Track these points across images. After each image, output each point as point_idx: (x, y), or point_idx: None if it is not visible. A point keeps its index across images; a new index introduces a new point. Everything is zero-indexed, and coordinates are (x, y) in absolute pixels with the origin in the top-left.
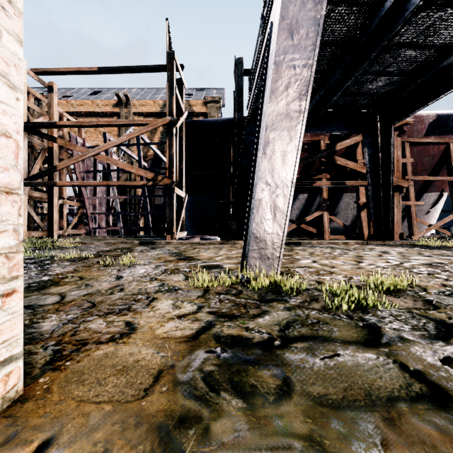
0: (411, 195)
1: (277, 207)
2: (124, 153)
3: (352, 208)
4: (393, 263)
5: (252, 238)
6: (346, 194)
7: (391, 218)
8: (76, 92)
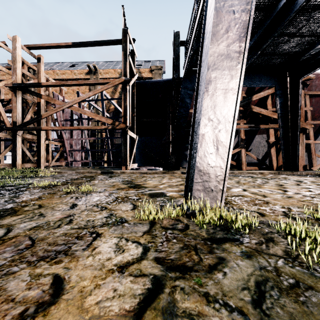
0: (311, 135)
1: (220, 142)
2: (93, 108)
3: (262, 146)
4: (316, 192)
5: (196, 171)
6: (258, 135)
7: (298, 153)
8: (60, 65)
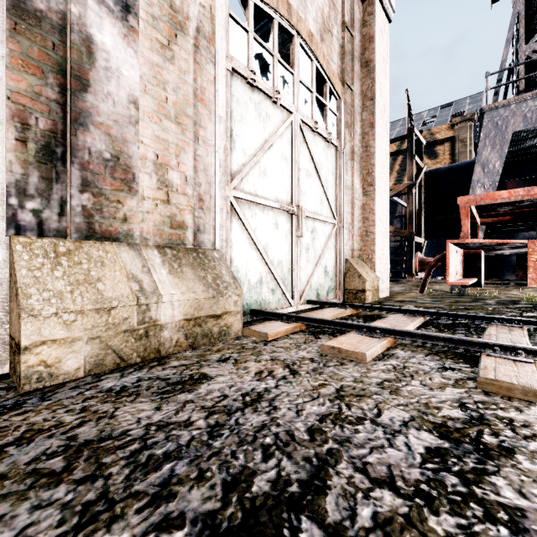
0: None
1: None
2: None
3: None
4: None
5: None
6: None
7: None
8: None
